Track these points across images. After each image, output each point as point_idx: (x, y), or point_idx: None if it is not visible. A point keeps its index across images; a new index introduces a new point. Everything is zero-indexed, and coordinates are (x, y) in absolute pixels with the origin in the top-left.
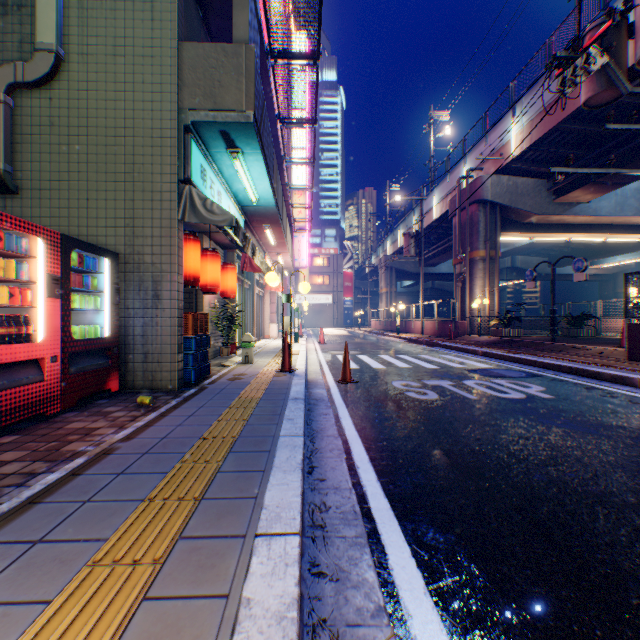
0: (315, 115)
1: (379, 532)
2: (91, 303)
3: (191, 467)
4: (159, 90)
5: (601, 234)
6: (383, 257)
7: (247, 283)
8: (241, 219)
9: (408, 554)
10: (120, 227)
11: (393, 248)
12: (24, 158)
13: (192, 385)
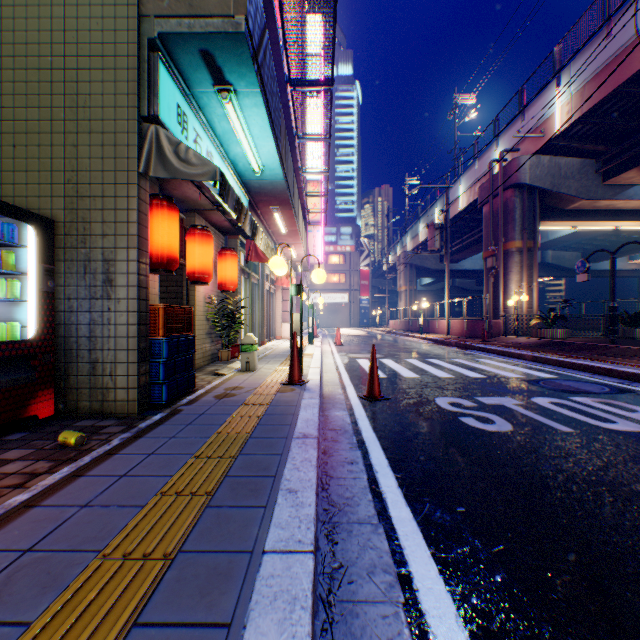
0: (332, 73)
1: None
2: (1, 289)
3: None
4: None
5: None
6: (402, 253)
7: (255, 277)
8: (243, 197)
9: None
10: (58, 184)
11: (413, 244)
12: None
13: (163, 405)
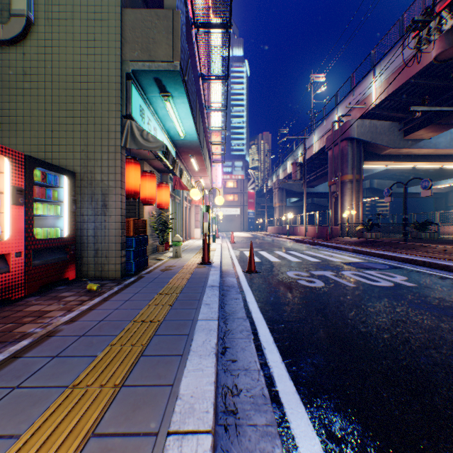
0: (227, 73)
1: (288, 419)
2: (52, 210)
3: (118, 351)
4: (107, 46)
5: (439, 162)
6: (276, 181)
7: (178, 199)
8: (172, 150)
9: (319, 448)
10: (77, 152)
11: (284, 174)
12: (4, 99)
13: (133, 274)
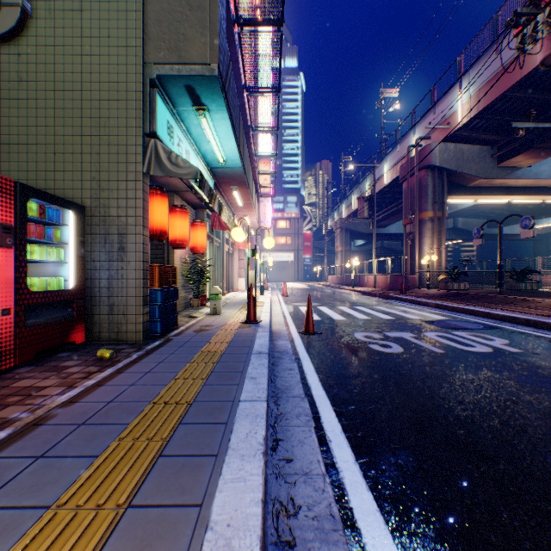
0: (279, 83)
1: None
2: (53, 255)
3: (128, 448)
4: (124, 44)
5: (540, 196)
6: (338, 220)
7: (217, 241)
8: (210, 180)
9: None
10: (86, 180)
11: (347, 212)
12: None
13: (158, 337)
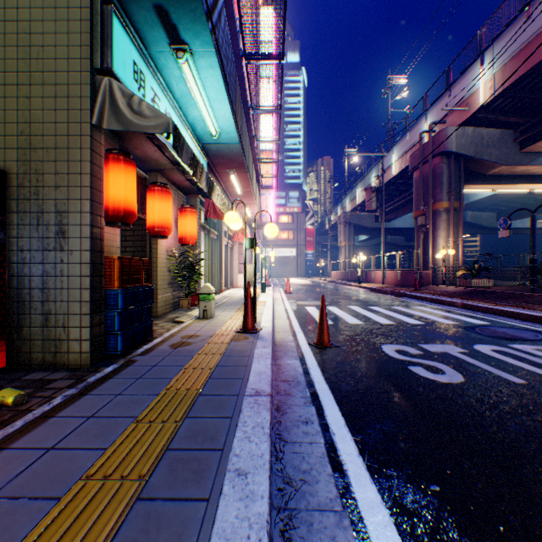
0: (282, 47)
1: None
2: None
3: None
4: None
5: None
6: (342, 214)
7: (214, 233)
8: (202, 159)
9: None
10: (11, 136)
11: (351, 205)
12: None
13: (119, 355)
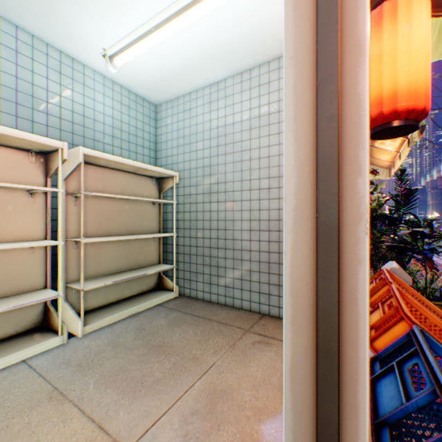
0: None
1: None
2: None
3: None
4: None
5: None
6: (428, 181)
7: None
8: None
9: None
10: None
11: (437, 175)
12: None
13: None
